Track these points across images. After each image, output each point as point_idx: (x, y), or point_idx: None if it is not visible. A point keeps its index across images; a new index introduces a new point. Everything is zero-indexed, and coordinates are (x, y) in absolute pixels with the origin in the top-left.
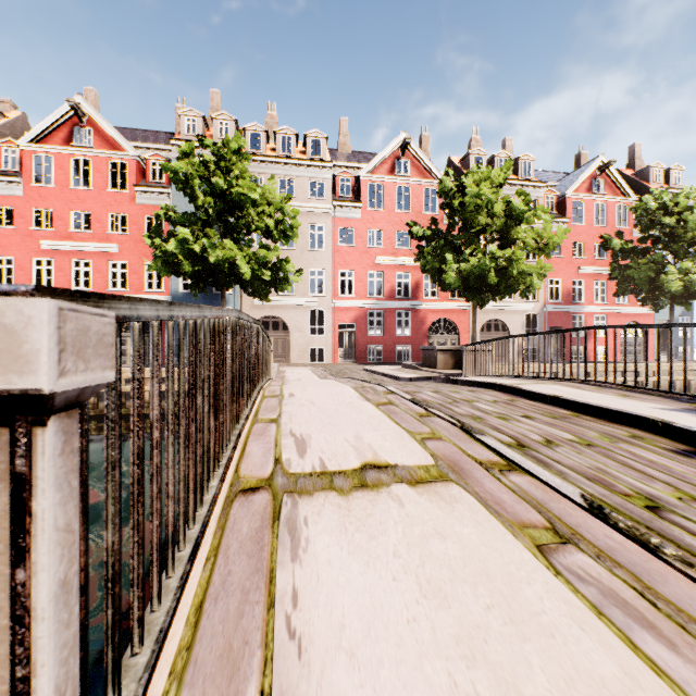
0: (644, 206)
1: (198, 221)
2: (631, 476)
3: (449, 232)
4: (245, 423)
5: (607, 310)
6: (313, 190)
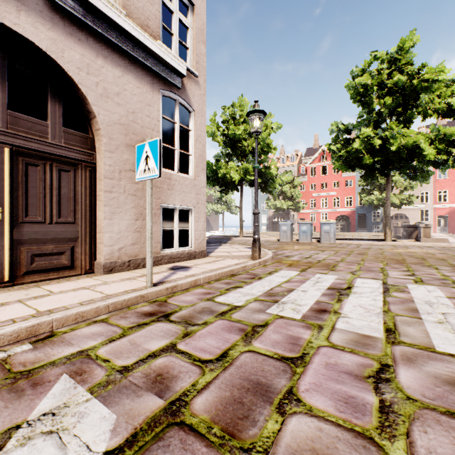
0: None
1: (376, 186)
2: None
3: None
4: None
5: None
6: None
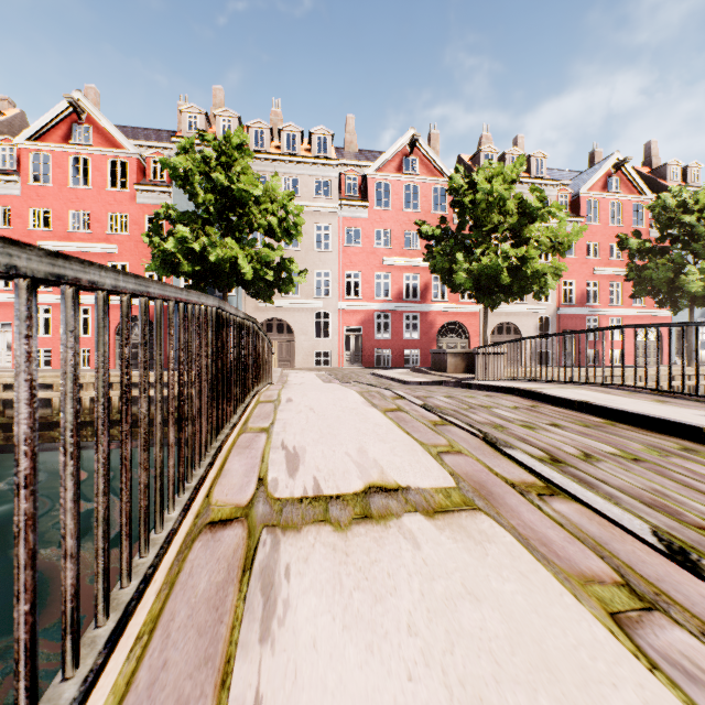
0: (662, 203)
1: (198, 219)
2: (699, 501)
3: (459, 231)
4: (229, 433)
5: (622, 312)
6: (319, 190)
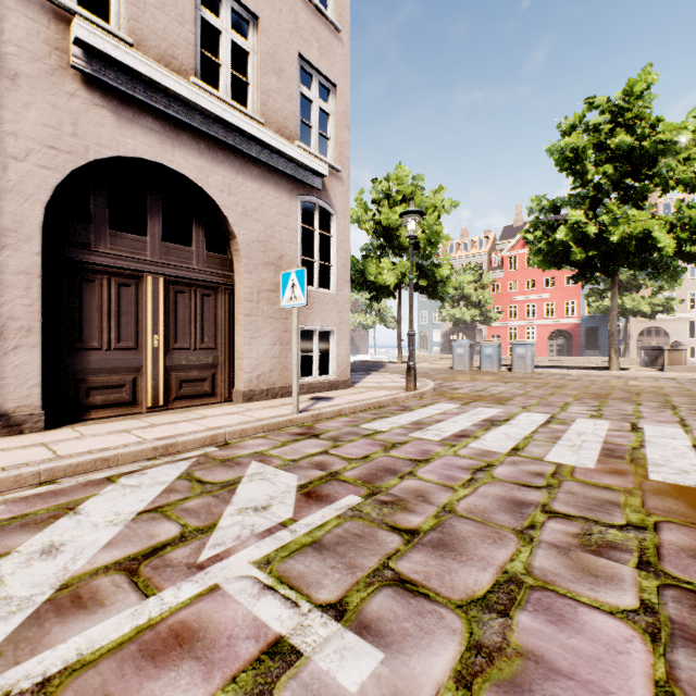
0: None
1: None
2: None
3: None
4: None
5: None
6: None
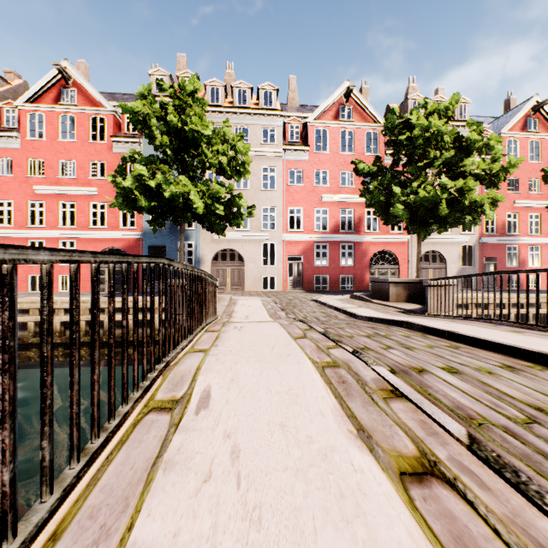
0: None
1: (157, 160)
2: None
3: (393, 168)
4: None
5: (541, 241)
6: (266, 140)
